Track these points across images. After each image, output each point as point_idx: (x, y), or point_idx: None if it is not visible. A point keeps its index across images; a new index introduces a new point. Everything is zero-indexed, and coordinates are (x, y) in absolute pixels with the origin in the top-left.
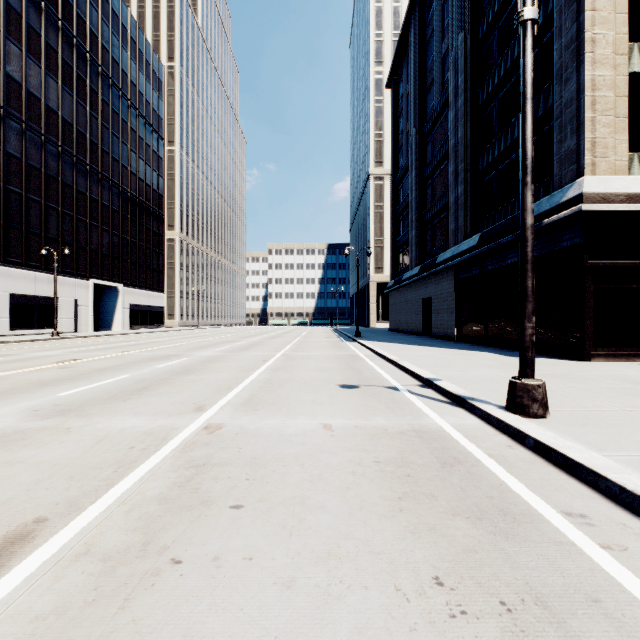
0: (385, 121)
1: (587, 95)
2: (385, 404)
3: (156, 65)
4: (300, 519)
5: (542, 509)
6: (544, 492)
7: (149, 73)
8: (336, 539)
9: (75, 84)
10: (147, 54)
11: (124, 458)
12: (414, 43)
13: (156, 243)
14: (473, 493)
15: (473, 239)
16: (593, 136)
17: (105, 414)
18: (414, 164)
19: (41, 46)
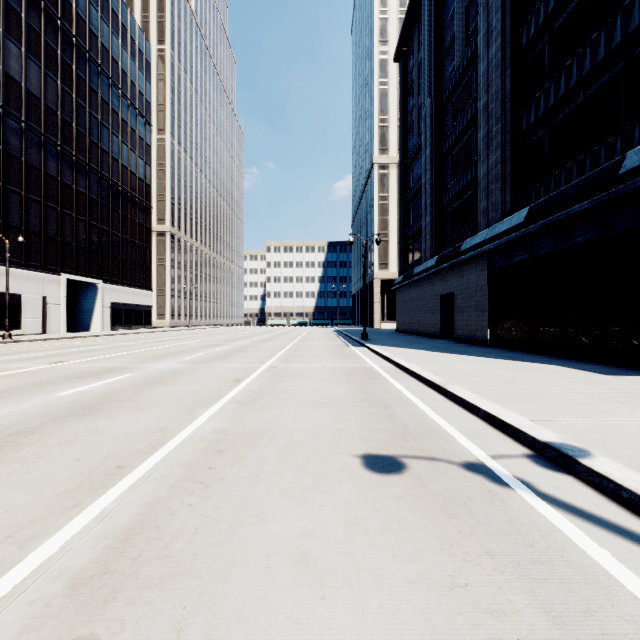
0: (390, 105)
1: None
2: (524, 583)
3: (142, 44)
4: None
5: None
6: None
7: (134, 51)
8: None
9: (43, 53)
10: (132, 31)
11: None
12: (428, 1)
13: (142, 237)
14: None
15: (517, 216)
16: None
17: None
18: (429, 140)
19: None
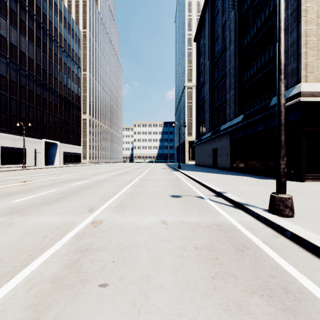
0: (193, 59)
1: (303, 39)
2: (197, 207)
3: (77, 30)
4: (146, 297)
5: (311, 287)
6: (307, 272)
7: (73, 34)
8: (171, 316)
9: (35, 39)
10: (72, 25)
11: (38, 245)
12: (208, 18)
13: (77, 121)
14: (261, 273)
15: (239, 118)
16: (306, 61)
17: (36, 213)
18: (208, 80)
19: (17, 20)
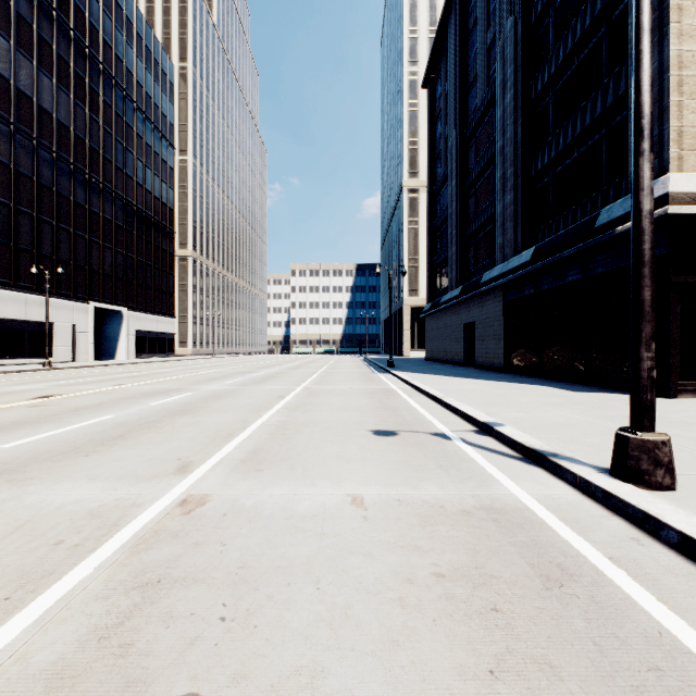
0: (420, 127)
1: (672, 74)
2: (435, 461)
3: (166, 65)
4: None
5: None
6: None
7: (158, 73)
8: None
9: (73, 83)
10: (155, 52)
11: (35, 566)
12: (454, 35)
13: (166, 262)
14: (621, 658)
15: (525, 254)
16: (680, 124)
17: (49, 478)
18: (454, 172)
19: (33, 39)
